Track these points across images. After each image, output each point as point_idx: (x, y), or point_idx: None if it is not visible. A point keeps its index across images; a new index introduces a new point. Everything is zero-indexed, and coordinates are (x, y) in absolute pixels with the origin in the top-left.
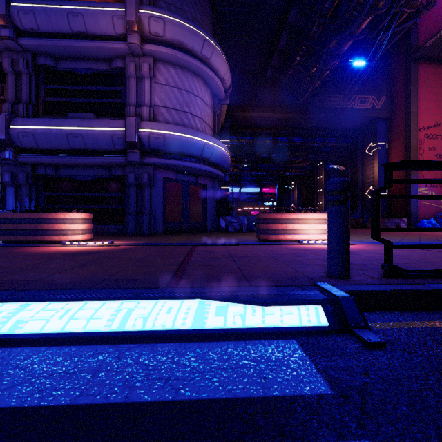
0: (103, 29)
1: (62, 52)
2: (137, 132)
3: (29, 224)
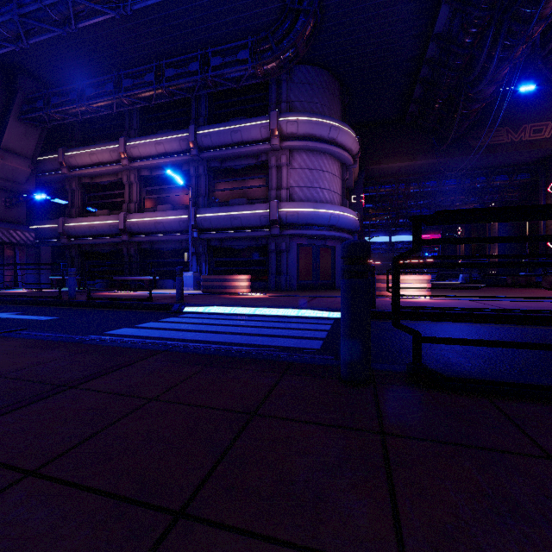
0: (254, 137)
1: (226, 157)
2: (278, 212)
3: (218, 282)
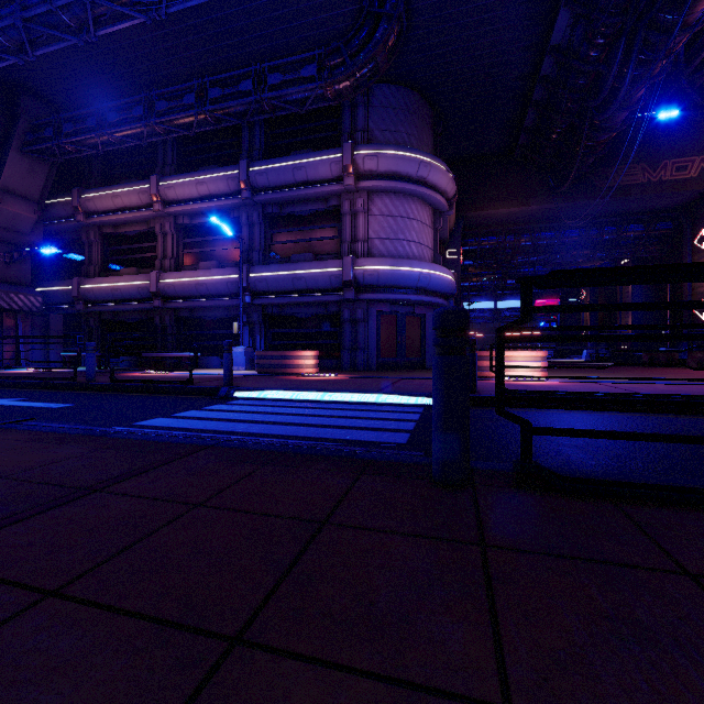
0: (322, 175)
1: (286, 200)
2: (353, 271)
3: (277, 360)
